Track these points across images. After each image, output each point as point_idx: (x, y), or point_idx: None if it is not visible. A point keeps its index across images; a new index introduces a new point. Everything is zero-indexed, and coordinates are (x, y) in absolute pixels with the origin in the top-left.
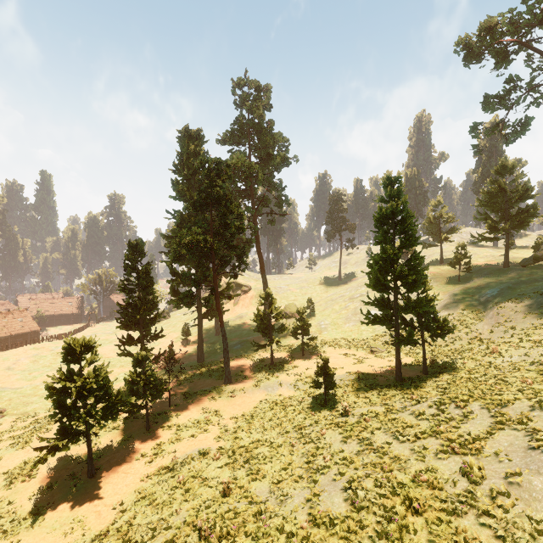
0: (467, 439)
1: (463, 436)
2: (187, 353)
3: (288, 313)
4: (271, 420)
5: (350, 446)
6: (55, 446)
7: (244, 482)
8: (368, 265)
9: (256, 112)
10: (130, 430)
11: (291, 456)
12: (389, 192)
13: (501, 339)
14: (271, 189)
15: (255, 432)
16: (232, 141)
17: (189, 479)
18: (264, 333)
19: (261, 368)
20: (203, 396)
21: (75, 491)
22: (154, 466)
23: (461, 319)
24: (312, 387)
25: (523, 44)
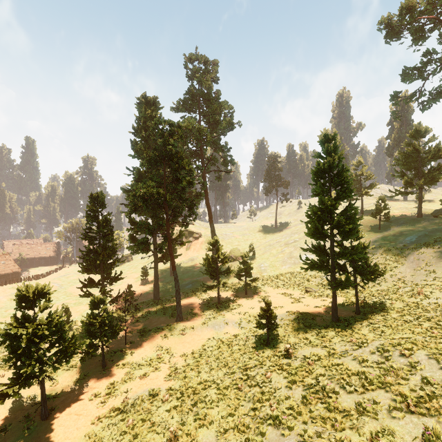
0: (420, 395)
1: (416, 391)
2: (146, 291)
3: (232, 256)
4: (217, 359)
5: (296, 393)
6: (6, 392)
7: (191, 428)
8: (307, 215)
9: (205, 83)
10: (87, 368)
11: (237, 401)
12: (326, 148)
13: (424, 282)
14: (218, 150)
15: (203, 371)
16: (185, 108)
17: (138, 423)
18: (212, 276)
19: (209, 307)
20: (156, 334)
21: (26, 435)
22: (106, 407)
23: (385, 263)
24: (256, 327)
25: (440, 21)
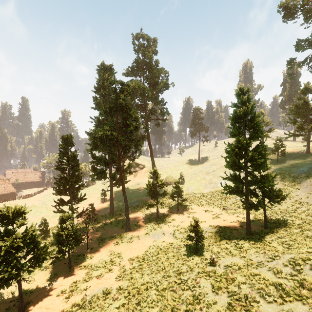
0: None
1: None
2: (104, 207)
3: (167, 182)
4: (157, 263)
5: (222, 299)
6: None
7: None
8: (226, 152)
9: (147, 54)
10: (57, 268)
11: (173, 302)
12: (241, 99)
13: None
14: (157, 104)
15: (145, 273)
16: (132, 73)
17: None
18: (152, 197)
19: (150, 220)
20: (110, 241)
21: None
22: (69, 302)
23: (284, 188)
24: (187, 239)
25: None
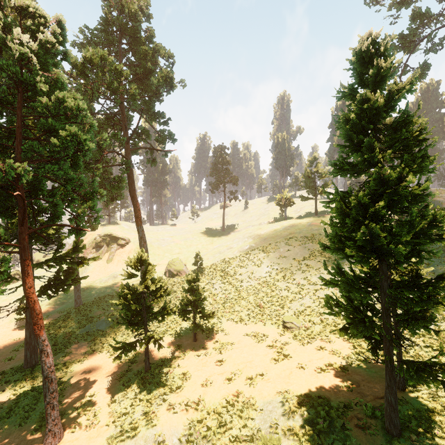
0: None
1: None
2: (19, 344)
3: (172, 271)
4: None
5: None
6: None
7: None
8: (337, 211)
9: (128, 4)
10: None
11: None
12: (375, 68)
13: None
14: (150, 119)
15: None
16: (96, 46)
17: None
18: (132, 326)
19: (128, 384)
20: None
21: None
22: None
23: None
24: None
25: None
